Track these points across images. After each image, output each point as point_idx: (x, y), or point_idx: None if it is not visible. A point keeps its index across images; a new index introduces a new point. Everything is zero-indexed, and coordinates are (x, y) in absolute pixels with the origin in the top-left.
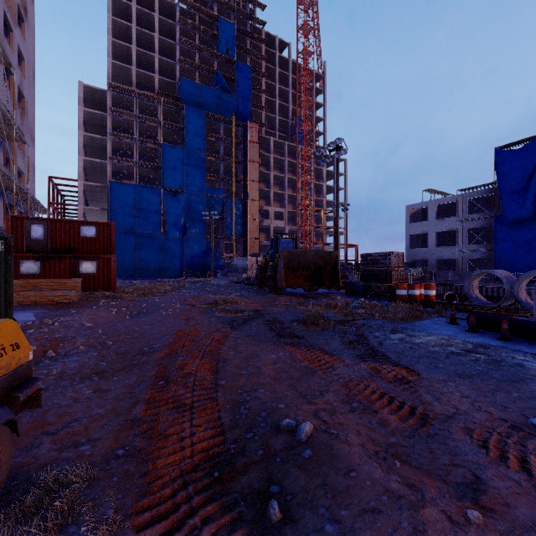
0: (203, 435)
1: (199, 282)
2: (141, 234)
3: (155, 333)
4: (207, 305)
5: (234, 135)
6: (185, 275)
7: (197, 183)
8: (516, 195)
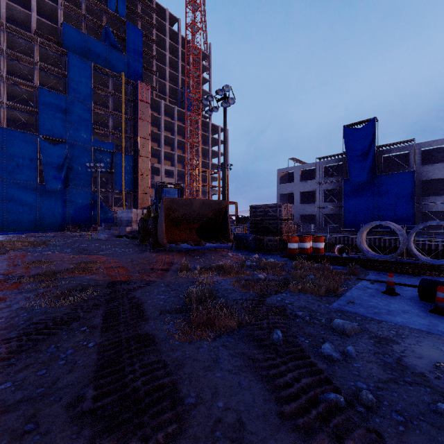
0: None
1: (78, 236)
2: (11, 184)
3: None
4: (31, 277)
5: (123, 91)
6: (67, 228)
7: (82, 134)
8: (359, 164)
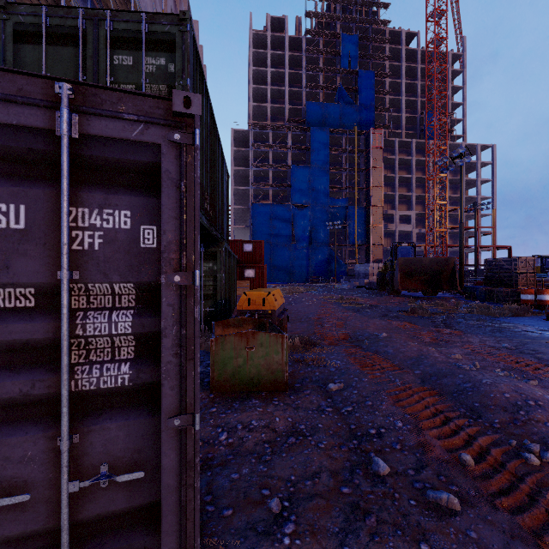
0: (342, 335)
1: (324, 287)
2: (275, 246)
3: (307, 311)
4: (335, 300)
5: (356, 145)
6: (310, 280)
7: (321, 196)
8: None
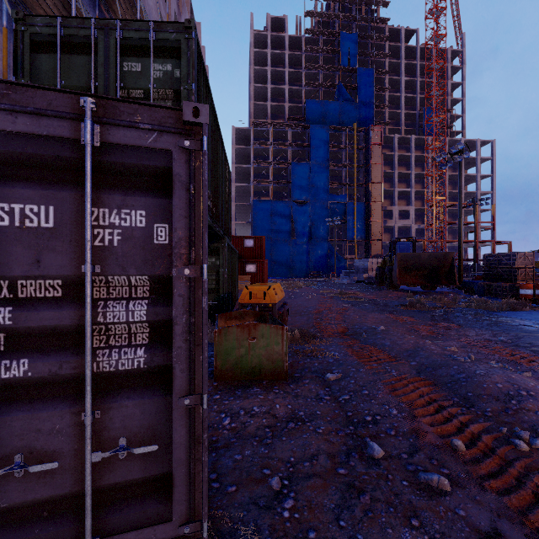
0: (340, 328)
1: (324, 281)
2: (275, 241)
3: (306, 305)
4: (334, 294)
5: (355, 141)
6: (310, 275)
7: (320, 193)
8: None
